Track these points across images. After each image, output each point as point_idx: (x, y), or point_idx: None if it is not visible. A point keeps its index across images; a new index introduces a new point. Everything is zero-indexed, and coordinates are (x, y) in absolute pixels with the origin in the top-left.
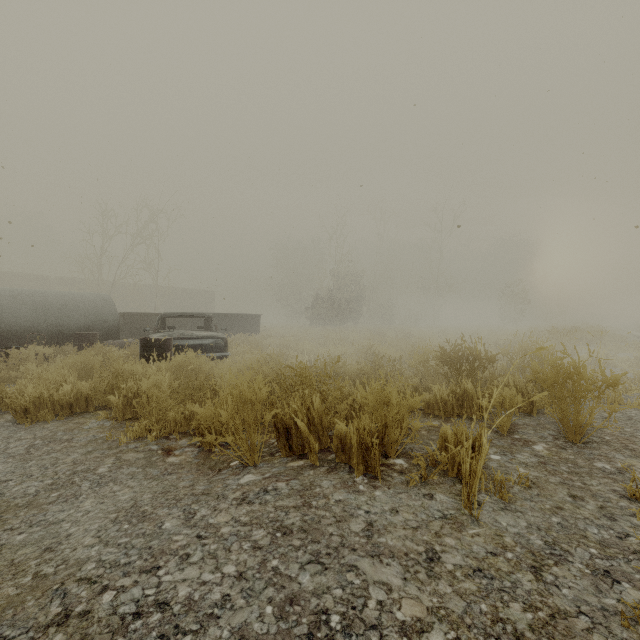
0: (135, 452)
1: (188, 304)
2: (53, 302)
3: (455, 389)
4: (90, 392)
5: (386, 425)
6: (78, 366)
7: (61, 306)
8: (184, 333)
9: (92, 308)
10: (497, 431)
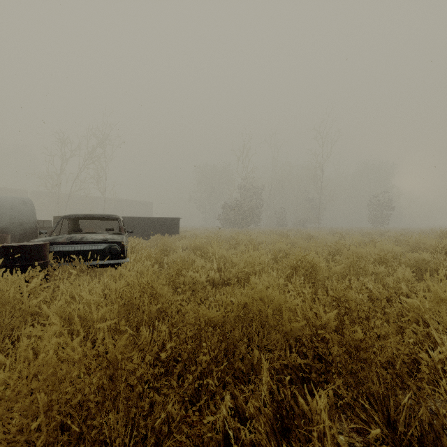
0: None
1: (132, 211)
2: None
3: None
4: None
5: None
6: None
7: None
8: (73, 236)
9: (8, 210)
10: None
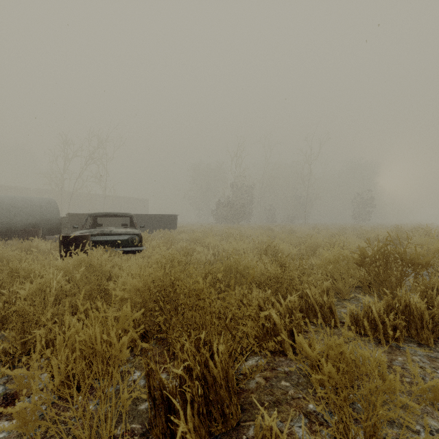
0: None
1: (129, 208)
2: (3, 204)
3: (392, 303)
4: None
5: None
6: None
7: (10, 207)
8: (104, 230)
9: (38, 209)
10: None
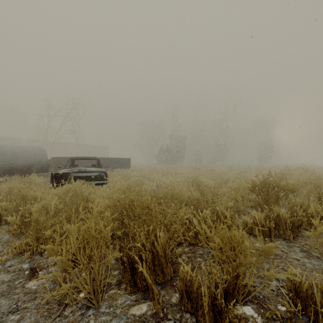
0: (5, 272)
1: (95, 153)
2: (8, 150)
3: (269, 214)
4: (1, 211)
5: (237, 276)
6: (6, 191)
7: (13, 153)
8: (80, 169)
9: (32, 154)
10: (318, 257)
